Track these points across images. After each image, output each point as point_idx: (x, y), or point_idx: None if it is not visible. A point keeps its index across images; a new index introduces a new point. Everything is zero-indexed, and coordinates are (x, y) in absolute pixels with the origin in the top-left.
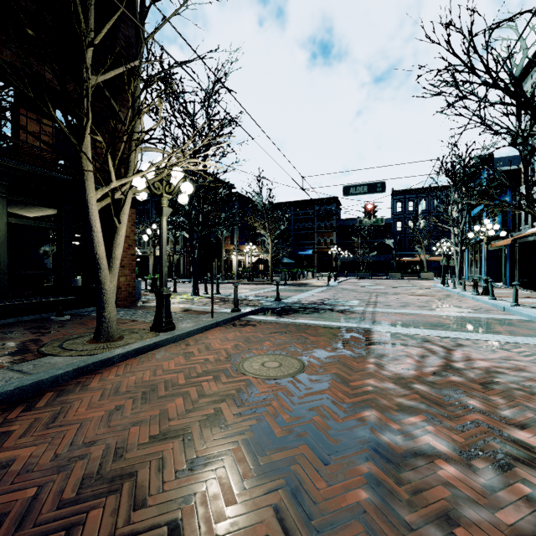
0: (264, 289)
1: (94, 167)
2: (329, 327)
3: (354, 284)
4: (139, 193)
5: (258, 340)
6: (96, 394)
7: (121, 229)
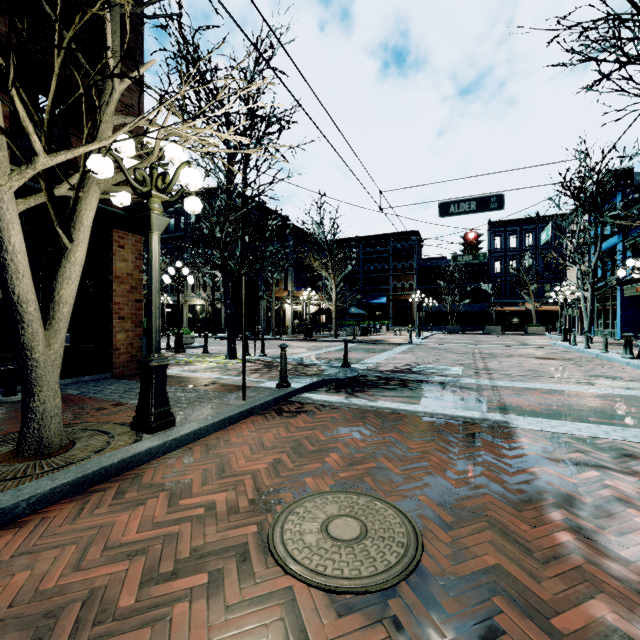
0: (326, 348)
1: None
2: (435, 417)
3: (444, 341)
4: (115, 192)
5: (316, 449)
6: None
7: (73, 252)
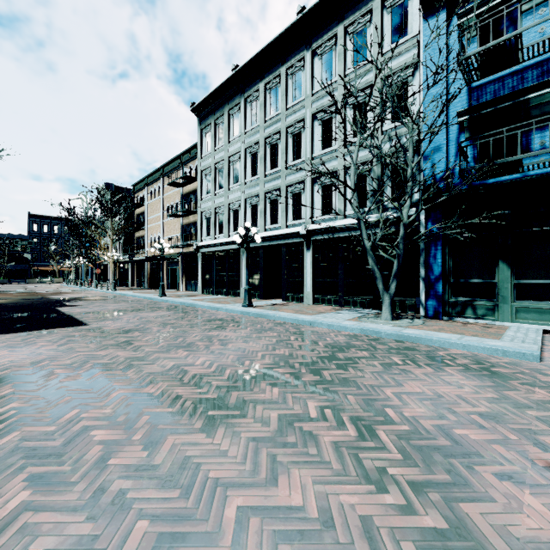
0: None
1: None
2: (22, 292)
3: (3, 286)
4: None
5: (5, 294)
6: None
7: None
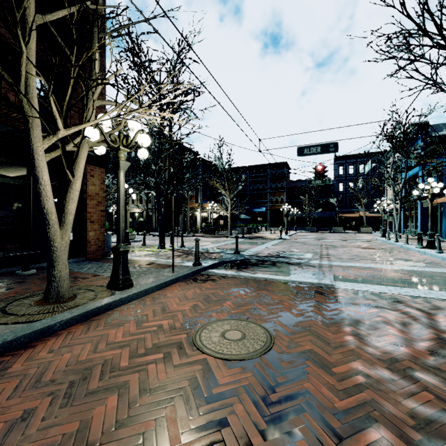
0: (224, 242)
1: (37, 112)
2: (290, 282)
3: (303, 237)
4: (97, 146)
5: (218, 299)
6: (10, 386)
7: (75, 183)
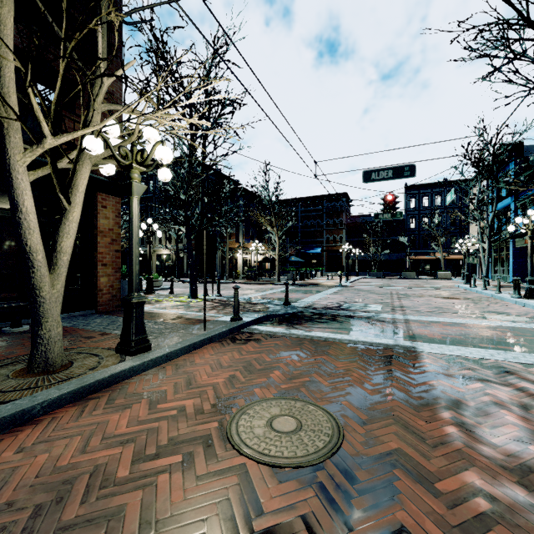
0: (270, 290)
1: (13, 111)
2: (357, 344)
3: (368, 284)
4: (103, 164)
5: (263, 367)
6: None
7: (71, 212)
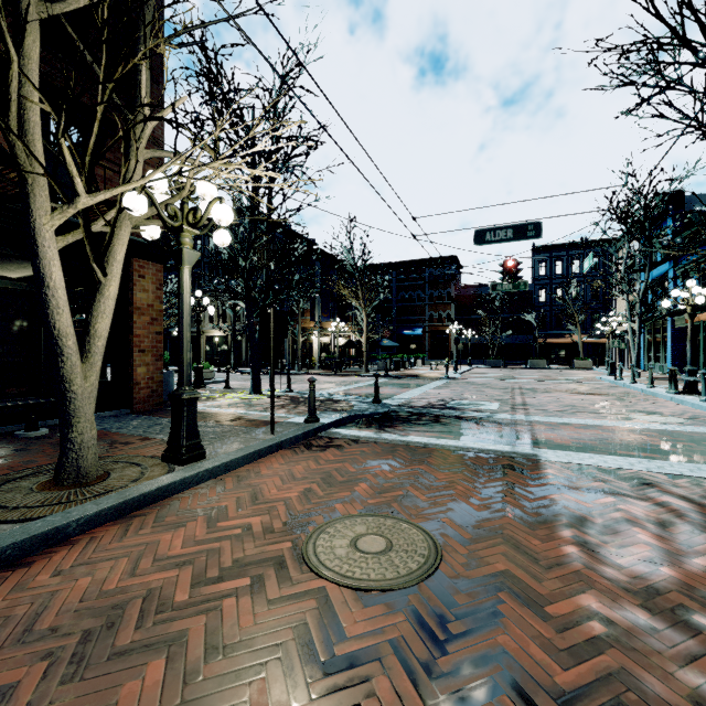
0: (356, 383)
1: (40, 165)
2: (465, 451)
3: (483, 375)
4: (145, 226)
5: (346, 479)
6: None
7: (107, 286)
